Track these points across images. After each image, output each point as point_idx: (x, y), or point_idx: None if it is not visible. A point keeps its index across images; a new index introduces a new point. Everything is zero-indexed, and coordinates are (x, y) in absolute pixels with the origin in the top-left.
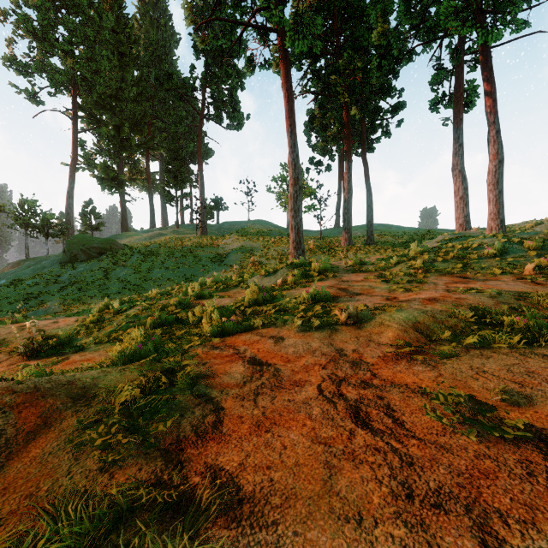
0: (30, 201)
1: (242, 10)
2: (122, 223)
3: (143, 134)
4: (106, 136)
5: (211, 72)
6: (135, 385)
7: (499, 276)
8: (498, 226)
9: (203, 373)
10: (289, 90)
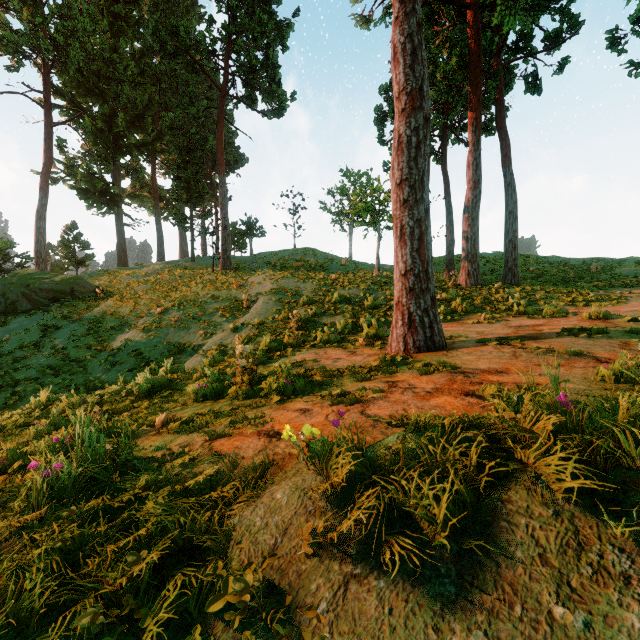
0: None
1: None
2: (119, 255)
3: (145, 129)
4: (90, 130)
5: (235, 20)
6: None
7: None
8: None
9: None
10: None
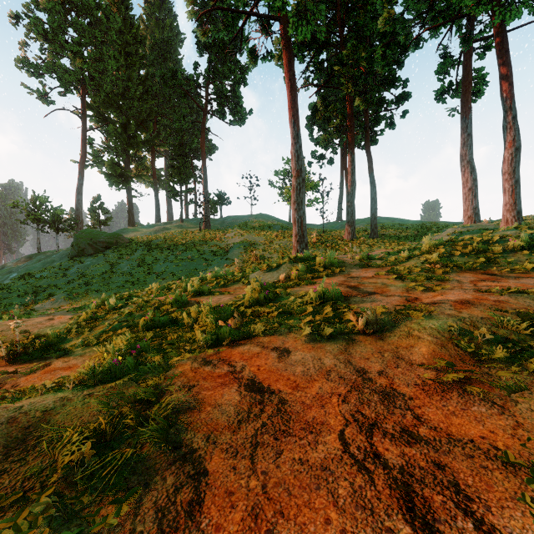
0: (41, 197)
1: (244, 1)
2: (129, 217)
3: (149, 131)
4: (113, 134)
5: (214, 68)
6: (91, 428)
7: (531, 272)
8: (515, 218)
9: (186, 404)
10: (292, 79)
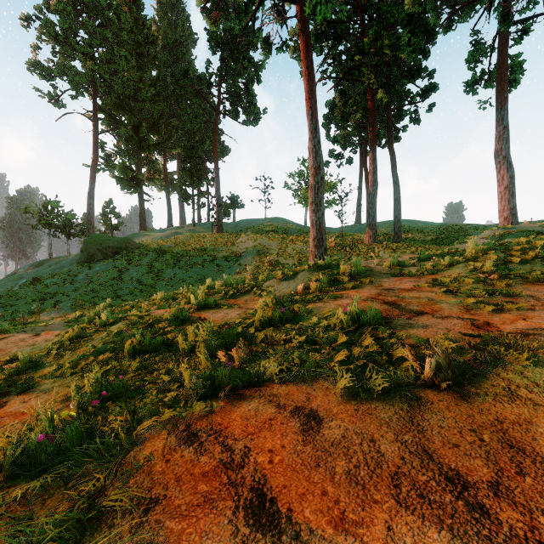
0: (53, 202)
1: None
2: (141, 222)
3: (160, 133)
4: (125, 136)
5: (226, 66)
6: None
7: None
8: None
9: None
10: (310, 67)
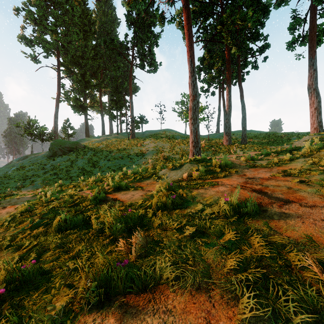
0: (33, 120)
1: None
2: (86, 132)
3: (97, 78)
4: (76, 80)
5: (137, 36)
6: None
7: None
8: None
9: None
10: (190, 30)
